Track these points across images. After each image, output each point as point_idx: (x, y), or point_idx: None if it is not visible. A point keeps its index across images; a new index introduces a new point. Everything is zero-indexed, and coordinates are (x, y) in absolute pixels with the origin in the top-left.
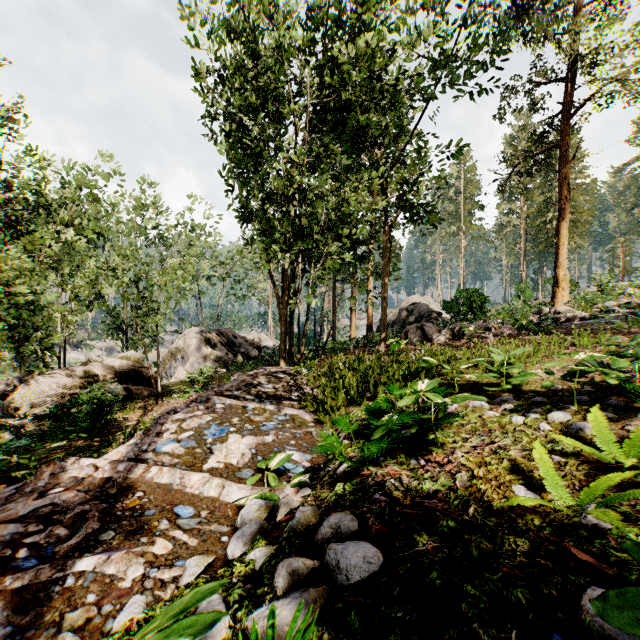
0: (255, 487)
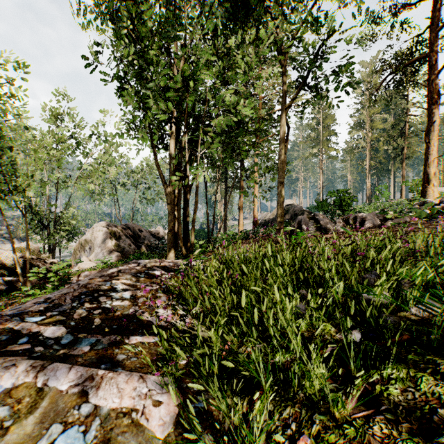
0: None
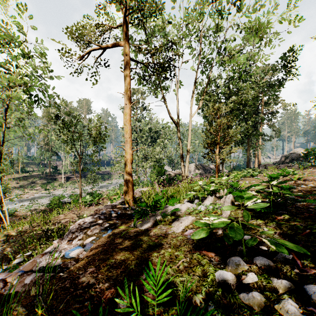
0: None
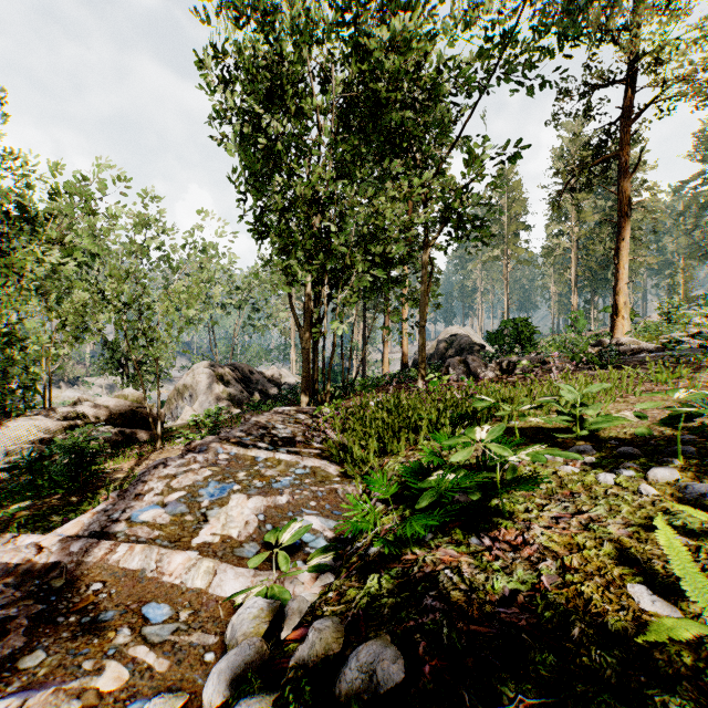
0: (259, 572)
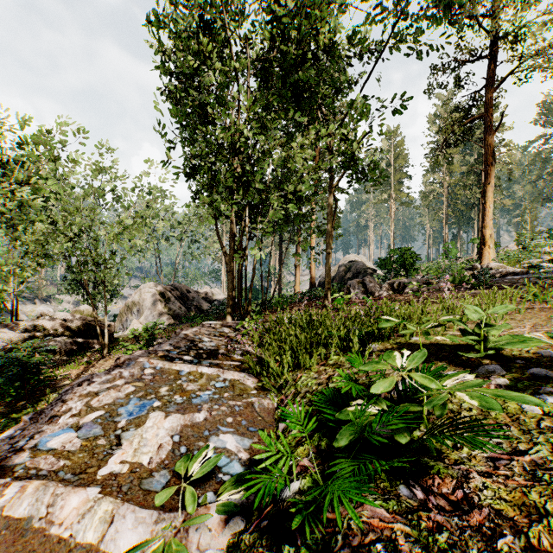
0: (162, 515)
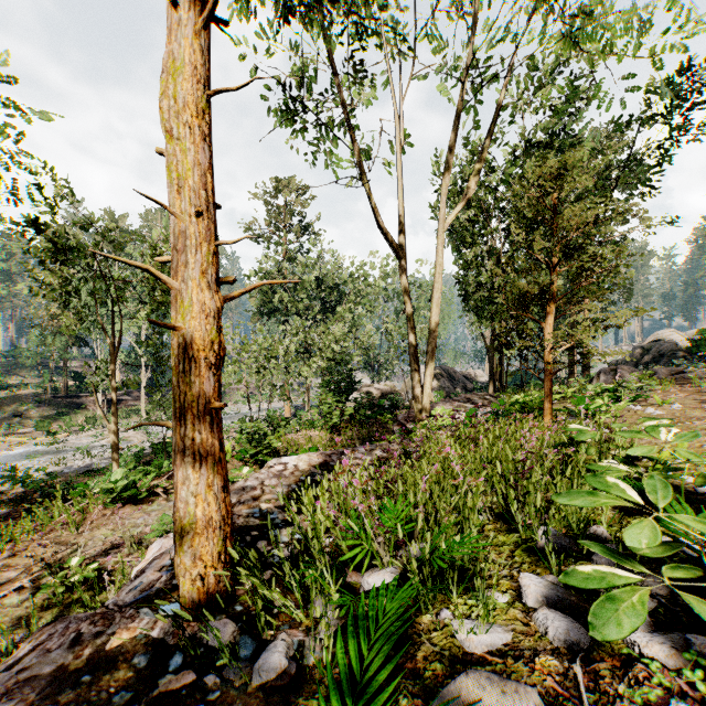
0: None
